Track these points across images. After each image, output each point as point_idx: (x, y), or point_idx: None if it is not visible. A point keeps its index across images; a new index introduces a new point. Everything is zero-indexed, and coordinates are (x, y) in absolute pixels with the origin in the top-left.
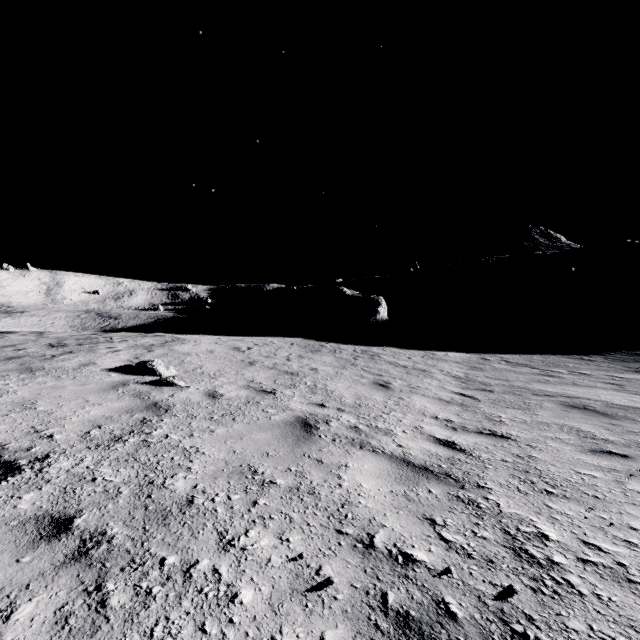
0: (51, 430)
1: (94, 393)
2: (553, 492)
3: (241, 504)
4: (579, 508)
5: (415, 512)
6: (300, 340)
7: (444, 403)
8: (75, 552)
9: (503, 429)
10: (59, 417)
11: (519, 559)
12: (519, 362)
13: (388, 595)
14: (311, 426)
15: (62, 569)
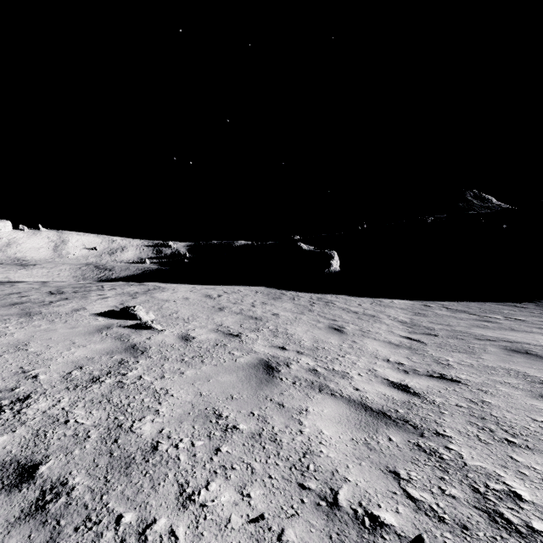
0: (37, 370)
1: (81, 335)
2: (514, 442)
3: (204, 451)
4: None
5: (378, 463)
6: (263, 289)
7: (394, 346)
8: (32, 506)
9: (452, 372)
10: (46, 358)
11: (495, 525)
12: (458, 309)
13: None
14: (273, 369)
15: (15, 527)
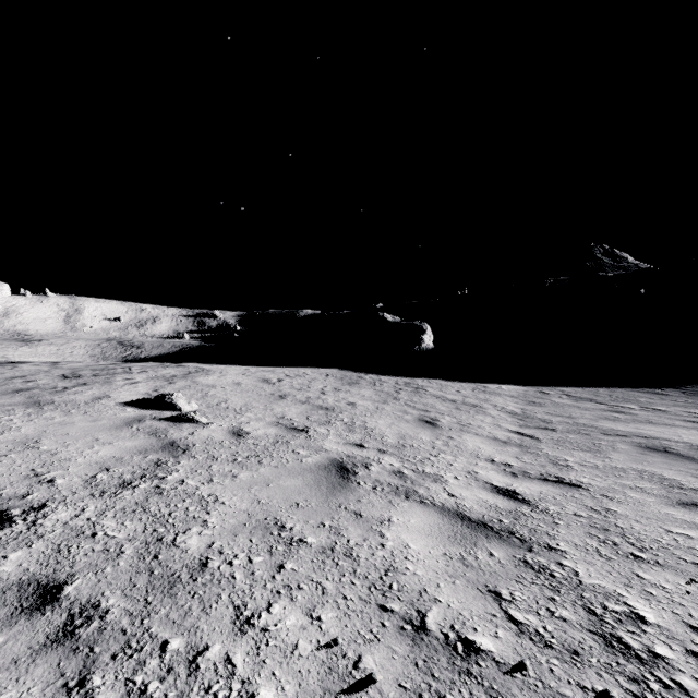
0: (53, 473)
1: (105, 430)
2: (642, 557)
3: (264, 569)
4: (678, 579)
5: (475, 582)
6: (336, 371)
7: (500, 443)
8: (59, 631)
9: (571, 475)
10: (63, 458)
11: (612, 650)
12: (583, 396)
13: None
14: (348, 471)
15: (40, 655)
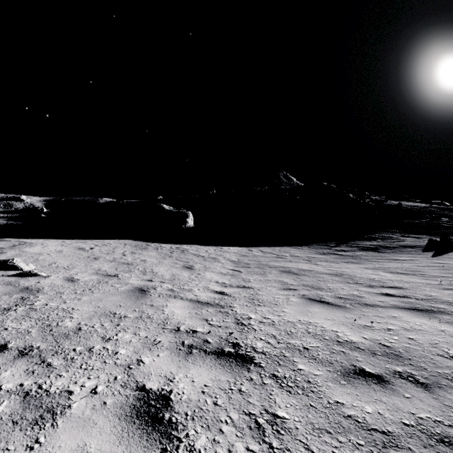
0: None
1: None
2: (260, 305)
3: (110, 326)
4: (268, 308)
5: (199, 318)
6: (131, 241)
7: (223, 275)
8: (19, 355)
9: (249, 284)
10: None
11: (238, 325)
12: (268, 251)
13: (185, 342)
14: (145, 291)
15: (16, 360)
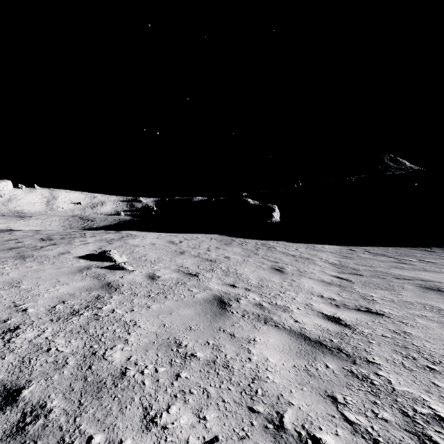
0: (27, 305)
1: (65, 275)
2: (435, 369)
3: (166, 377)
4: None
5: (317, 388)
6: (217, 236)
7: (326, 284)
8: (14, 427)
9: (376, 307)
10: (35, 294)
11: None
12: (378, 252)
13: None
14: (225, 303)
15: None
